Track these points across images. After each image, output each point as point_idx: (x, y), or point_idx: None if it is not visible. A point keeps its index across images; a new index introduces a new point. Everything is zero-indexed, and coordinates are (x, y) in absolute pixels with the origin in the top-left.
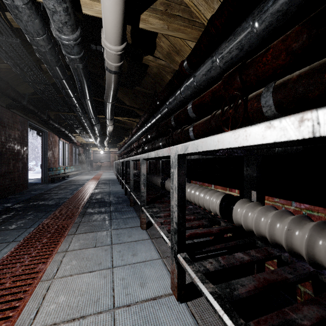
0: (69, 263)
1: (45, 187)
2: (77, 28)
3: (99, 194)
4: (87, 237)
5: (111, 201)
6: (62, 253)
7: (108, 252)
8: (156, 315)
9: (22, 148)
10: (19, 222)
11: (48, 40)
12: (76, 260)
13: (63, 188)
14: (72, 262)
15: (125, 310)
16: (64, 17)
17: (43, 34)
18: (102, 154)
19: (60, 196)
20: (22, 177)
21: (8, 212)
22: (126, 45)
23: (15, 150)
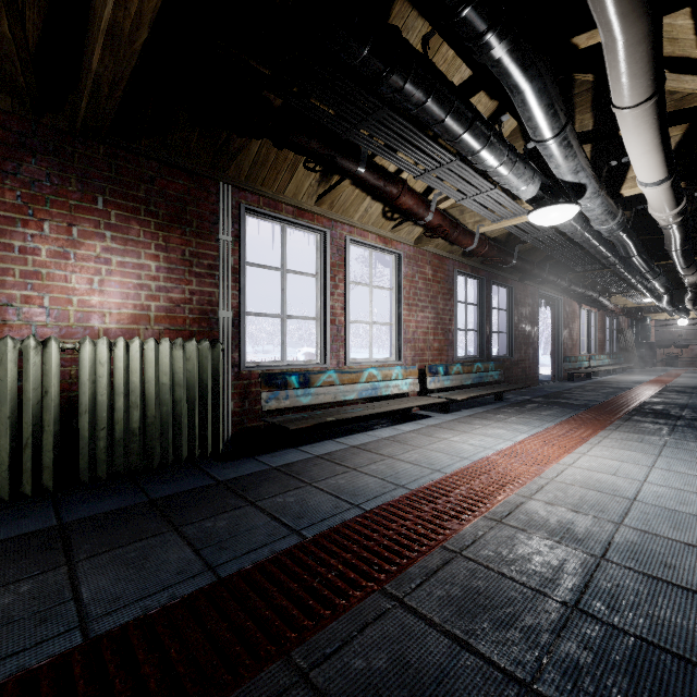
0: (609, 443)
1: (561, 386)
2: (618, 214)
3: (658, 404)
4: (631, 435)
5: (682, 415)
6: (601, 437)
7: (656, 448)
8: (695, 479)
9: (532, 329)
10: (548, 412)
11: (585, 227)
12: (617, 443)
13: (590, 390)
14: (612, 443)
15: (662, 470)
16: (605, 218)
17: (581, 227)
18: (681, 326)
19: (587, 398)
20: (532, 368)
21: (531, 403)
22: (685, 203)
23: (526, 332)
